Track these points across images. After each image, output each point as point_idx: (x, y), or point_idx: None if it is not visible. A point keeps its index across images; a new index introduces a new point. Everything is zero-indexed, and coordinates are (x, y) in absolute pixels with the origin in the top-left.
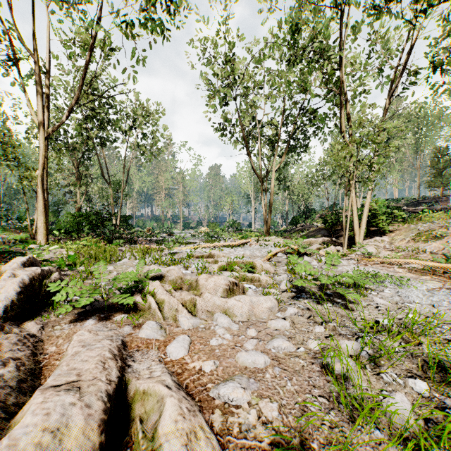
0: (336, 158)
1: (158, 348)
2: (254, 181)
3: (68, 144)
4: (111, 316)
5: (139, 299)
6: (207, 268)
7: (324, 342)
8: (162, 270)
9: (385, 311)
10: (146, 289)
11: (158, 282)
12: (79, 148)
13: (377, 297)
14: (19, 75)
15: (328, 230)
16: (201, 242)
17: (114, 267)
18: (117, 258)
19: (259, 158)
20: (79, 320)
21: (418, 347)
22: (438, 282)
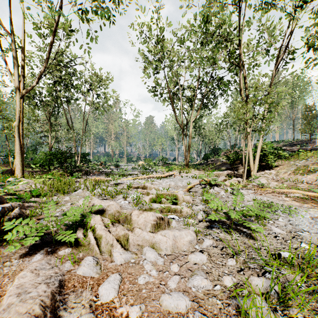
0: (238, 114)
1: (91, 288)
2: (177, 128)
3: (42, 101)
4: (57, 250)
5: (81, 235)
6: (141, 198)
7: (237, 277)
8: (103, 205)
9: (283, 241)
10: (89, 222)
11: (99, 217)
12: (51, 104)
13: (274, 225)
14: (2, 51)
15: (230, 164)
16: (138, 173)
17: (70, 197)
18: (73, 189)
19: (181, 112)
20: (29, 255)
21: (317, 281)
22: (317, 210)
